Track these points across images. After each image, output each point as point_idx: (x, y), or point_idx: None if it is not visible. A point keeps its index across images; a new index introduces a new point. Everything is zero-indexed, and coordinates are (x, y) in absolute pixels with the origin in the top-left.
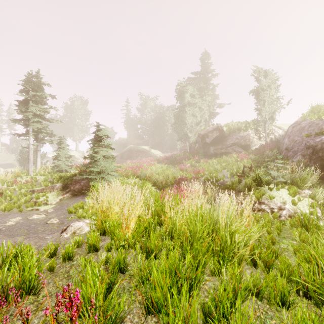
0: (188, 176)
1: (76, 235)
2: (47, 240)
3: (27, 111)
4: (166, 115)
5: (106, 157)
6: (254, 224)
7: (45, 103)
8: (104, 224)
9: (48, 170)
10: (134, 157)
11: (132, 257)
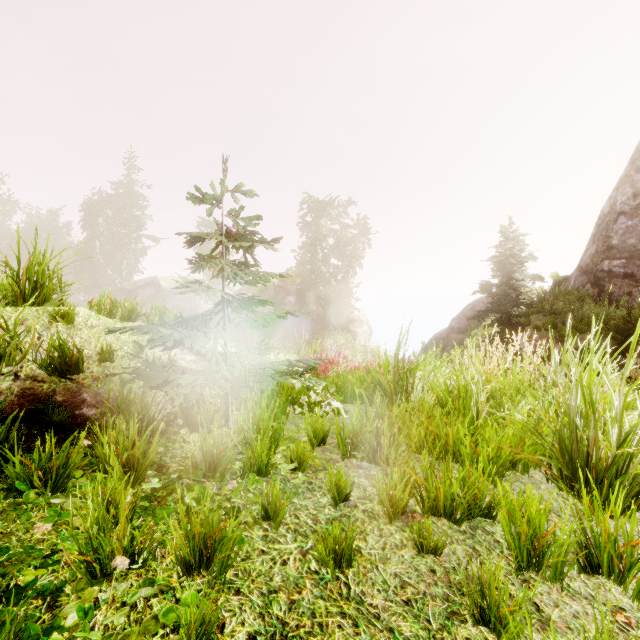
0: None
1: None
2: None
3: None
4: (38, 229)
5: None
6: None
7: None
8: None
9: None
10: None
11: None
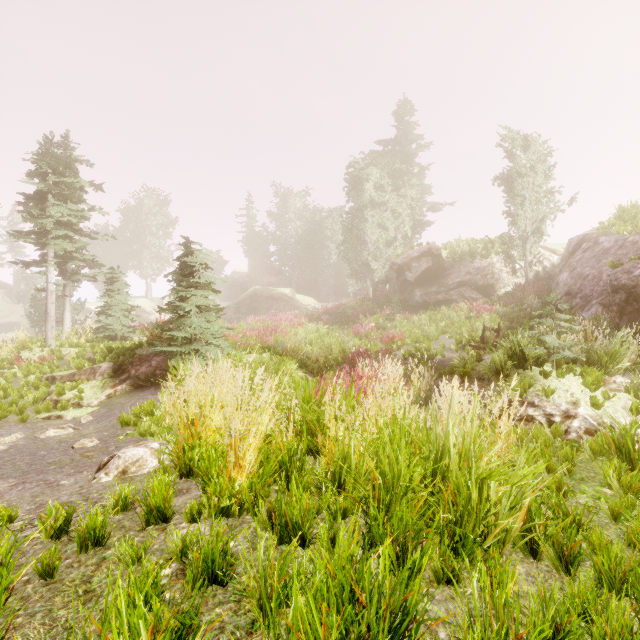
0: (371, 348)
1: (127, 478)
2: (61, 490)
3: (42, 216)
4: (326, 226)
5: (204, 309)
6: (520, 451)
7: (80, 198)
8: (189, 454)
9: (86, 335)
10: (263, 309)
11: (243, 548)
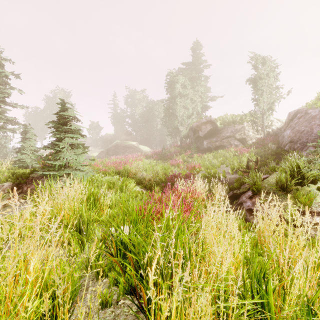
0: (181, 172)
1: None
2: None
3: None
4: (155, 109)
5: (74, 146)
6: None
7: (3, 81)
8: None
9: (8, 165)
10: (121, 153)
11: None
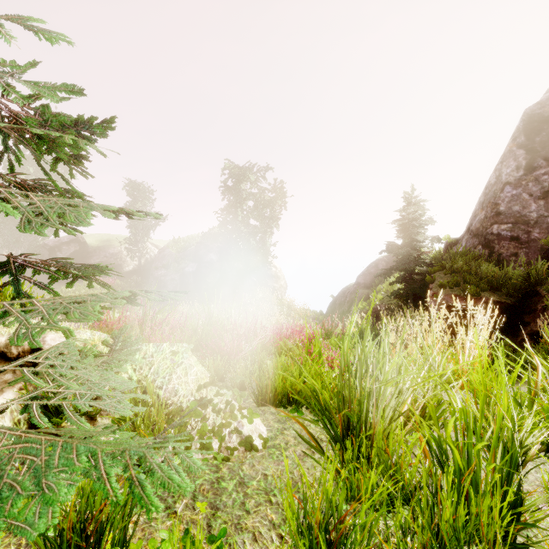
0: None
1: None
2: None
3: None
4: None
5: None
6: None
7: None
8: None
9: None
10: None
11: None
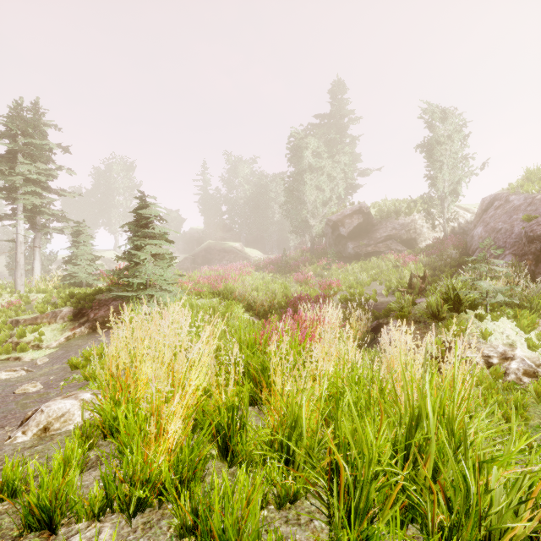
0: (311, 293)
1: (47, 437)
2: None
3: (12, 173)
4: (270, 189)
5: (158, 257)
6: (480, 400)
7: (48, 158)
8: (113, 412)
9: (54, 282)
10: (216, 261)
11: None
